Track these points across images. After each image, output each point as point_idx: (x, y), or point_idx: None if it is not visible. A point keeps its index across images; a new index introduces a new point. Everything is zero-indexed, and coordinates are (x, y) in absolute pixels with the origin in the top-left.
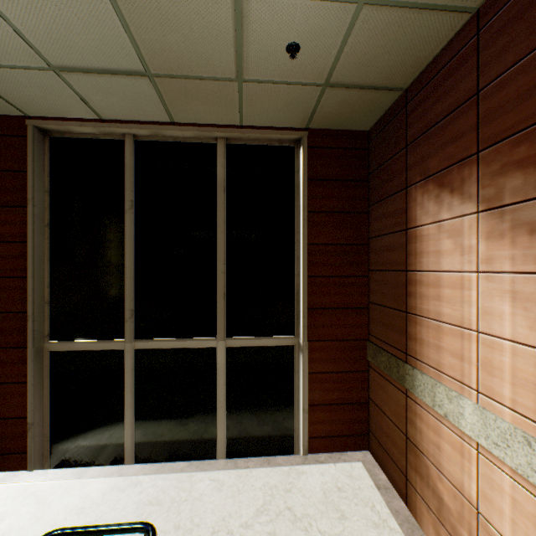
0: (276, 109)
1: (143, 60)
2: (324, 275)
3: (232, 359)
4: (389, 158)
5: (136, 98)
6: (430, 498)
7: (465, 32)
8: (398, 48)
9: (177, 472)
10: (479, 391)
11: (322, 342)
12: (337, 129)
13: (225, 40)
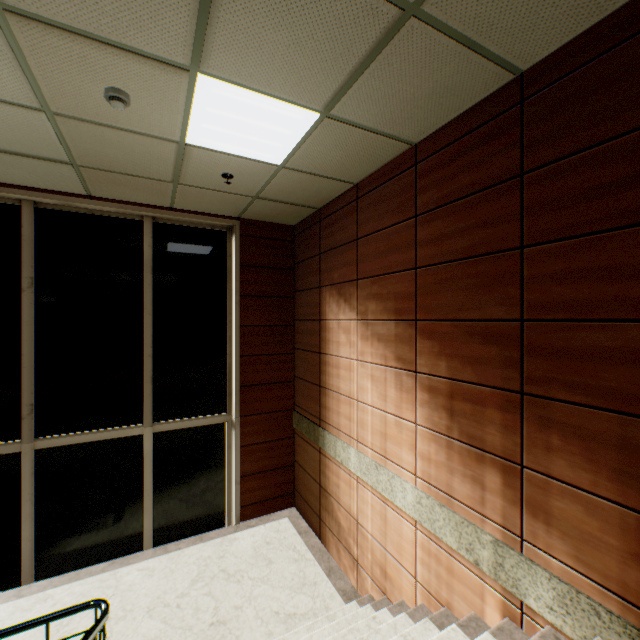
0: (210, 203)
1: (71, 155)
2: (255, 355)
3: (160, 444)
4: (309, 257)
5: (49, 174)
6: (334, 526)
7: (352, 193)
8: (310, 190)
9: (98, 574)
10: (358, 441)
11: (254, 416)
12: (267, 221)
13: (166, 161)
